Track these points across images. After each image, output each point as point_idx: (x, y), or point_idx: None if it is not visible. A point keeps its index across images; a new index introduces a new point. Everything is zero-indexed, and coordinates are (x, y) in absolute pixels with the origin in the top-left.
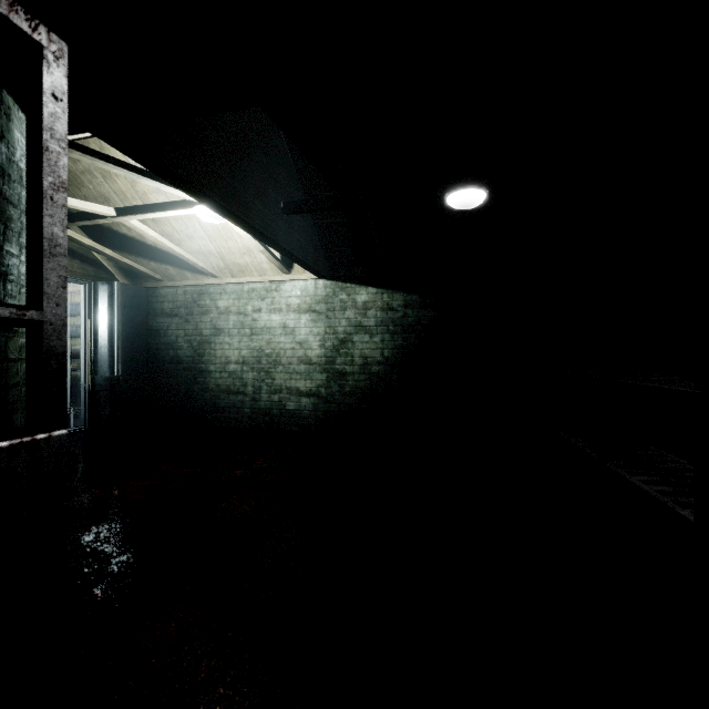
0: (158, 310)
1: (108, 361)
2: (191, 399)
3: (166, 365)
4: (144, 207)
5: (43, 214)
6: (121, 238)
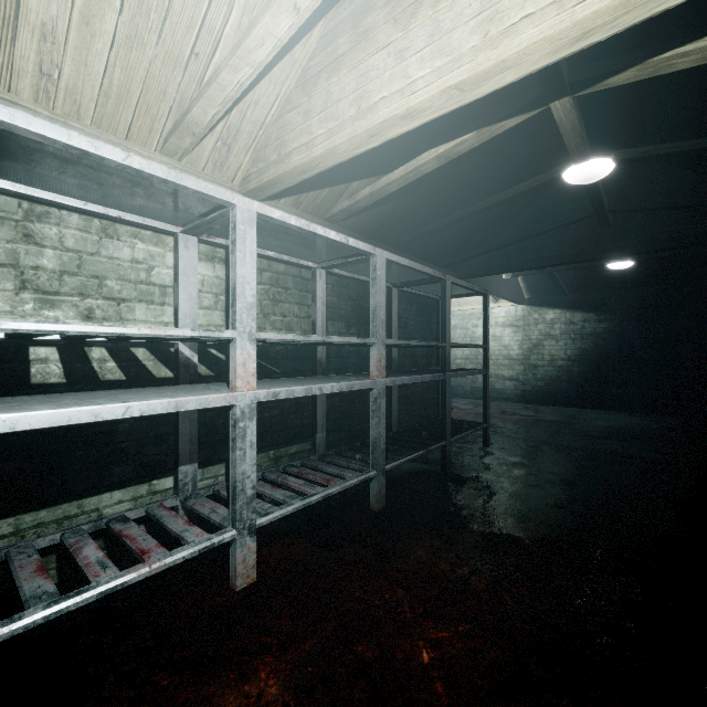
0: None
1: None
2: None
3: None
4: None
5: (487, 327)
6: None
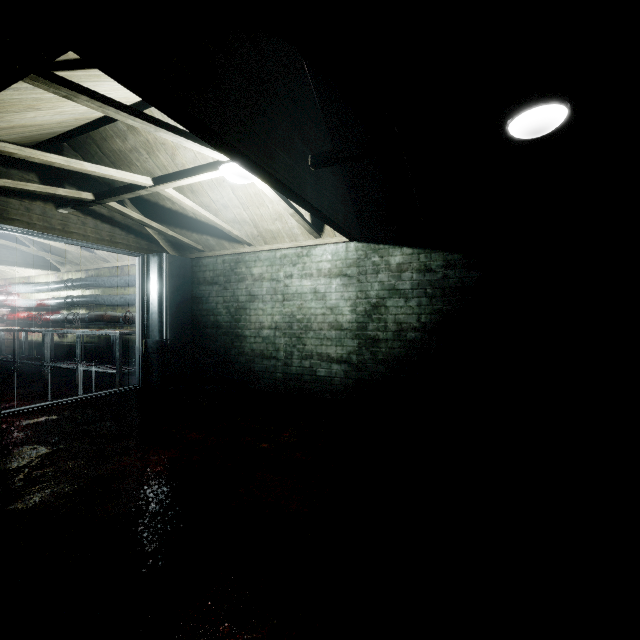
0: (201, 279)
1: (157, 326)
2: (228, 362)
3: (208, 329)
4: (177, 174)
5: None
6: (167, 212)
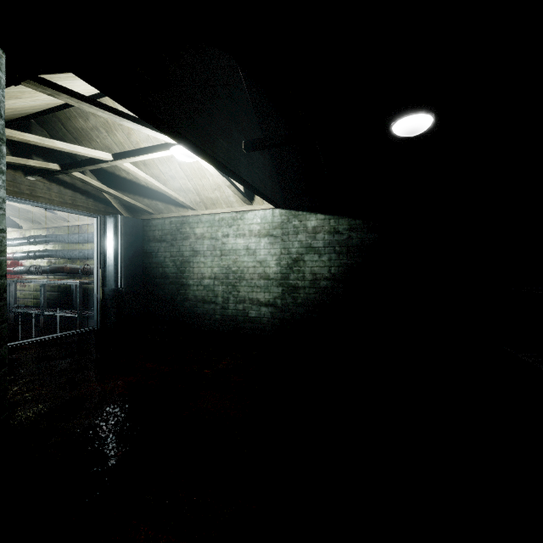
0: (151, 237)
1: (113, 277)
2: (175, 306)
3: (157, 279)
4: (133, 152)
5: None
6: (122, 181)
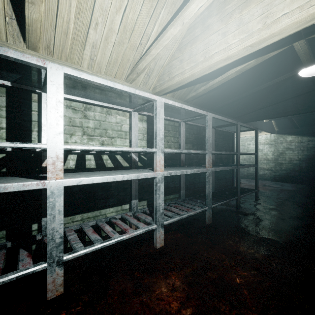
0: None
1: None
2: None
3: None
4: None
5: (257, 145)
6: None
